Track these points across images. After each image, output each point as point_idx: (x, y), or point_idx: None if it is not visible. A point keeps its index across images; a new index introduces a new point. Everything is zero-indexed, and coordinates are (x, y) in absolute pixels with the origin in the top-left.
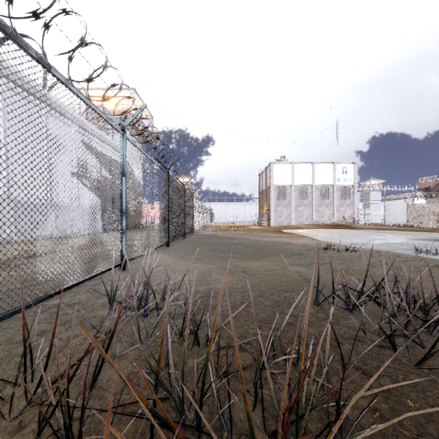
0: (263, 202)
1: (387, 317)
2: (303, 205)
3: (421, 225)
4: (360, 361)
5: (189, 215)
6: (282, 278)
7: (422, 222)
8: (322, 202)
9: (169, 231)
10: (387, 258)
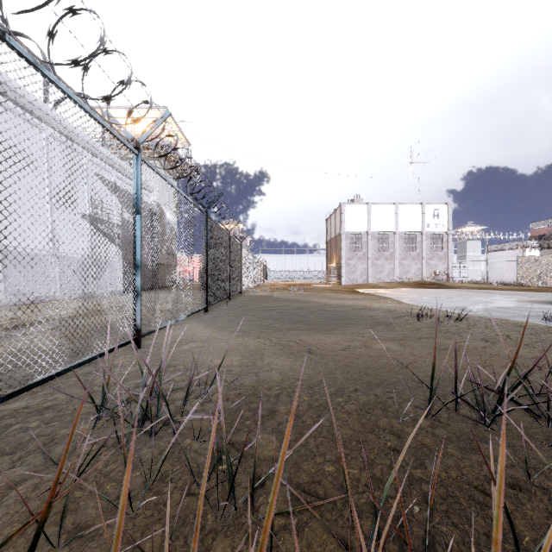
0: (332, 253)
1: (550, 437)
2: (383, 257)
3: (535, 283)
4: (541, 545)
5: (236, 271)
6: (367, 361)
7: (537, 279)
8: (407, 253)
9: (207, 292)
10: (507, 329)
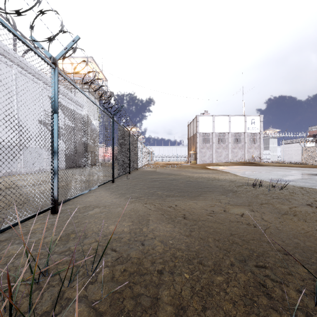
0: (191, 145)
1: None
2: (221, 147)
3: (313, 163)
4: None
5: (134, 155)
6: (231, 227)
7: (314, 160)
8: (236, 145)
9: (114, 169)
10: None
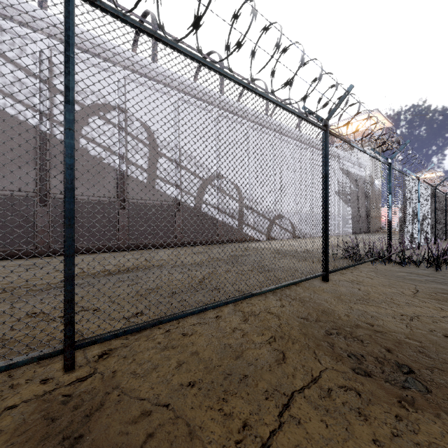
0: None
1: None
2: None
3: None
4: None
5: None
6: None
7: None
8: None
9: (435, 233)
10: None
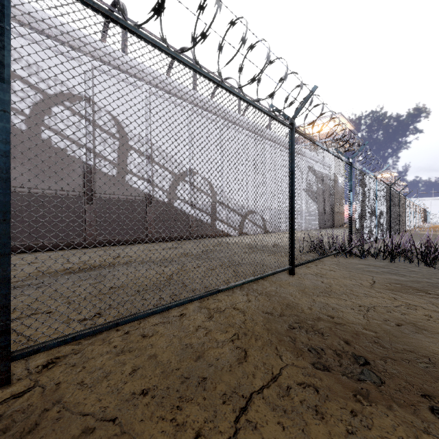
0: None
1: None
2: None
3: None
4: None
5: (402, 216)
6: None
7: None
8: None
9: (390, 227)
10: None
